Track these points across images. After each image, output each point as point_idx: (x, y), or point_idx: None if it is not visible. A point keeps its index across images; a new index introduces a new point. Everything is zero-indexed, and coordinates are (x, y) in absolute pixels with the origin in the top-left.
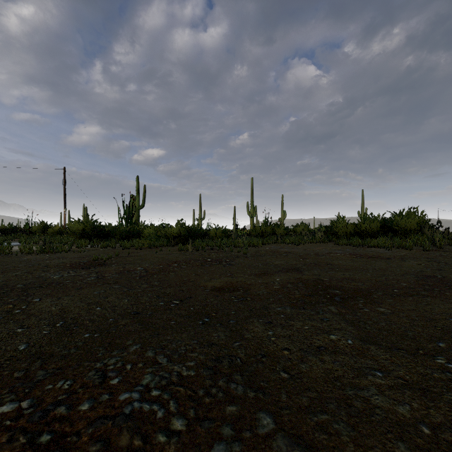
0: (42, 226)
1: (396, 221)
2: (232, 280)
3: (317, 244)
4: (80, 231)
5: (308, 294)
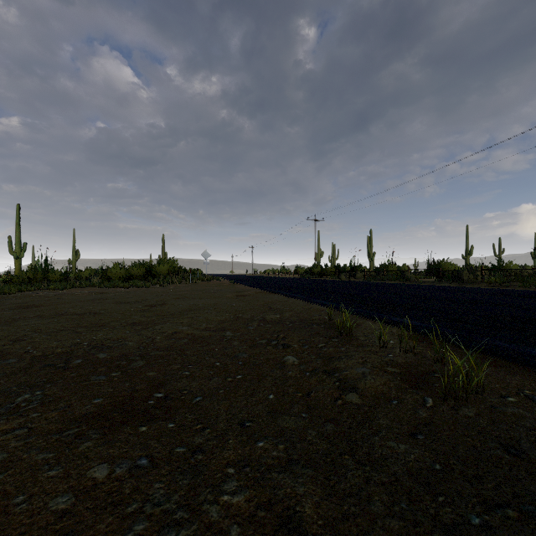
0: None
1: (155, 267)
2: None
3: (84, 288)
4: None
5: (15, 309)
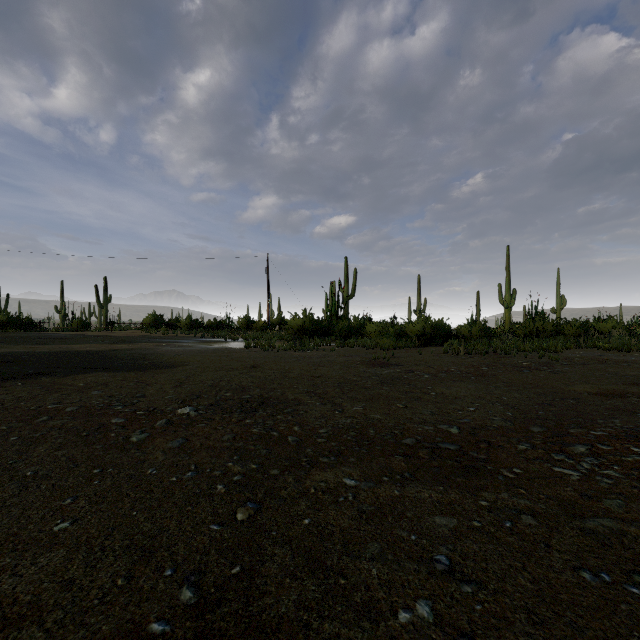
0: (245, 321)
1: None
2: (604, 387)
3: None
4: (299, 327)
5: None
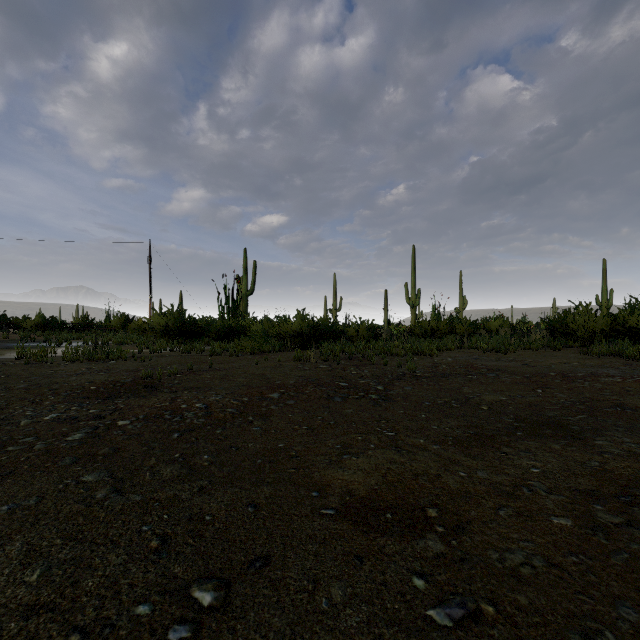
0: (122, 320)
1: None
2: (401, 468)
3: (541, 352)
4: (161, 327)
5: None
